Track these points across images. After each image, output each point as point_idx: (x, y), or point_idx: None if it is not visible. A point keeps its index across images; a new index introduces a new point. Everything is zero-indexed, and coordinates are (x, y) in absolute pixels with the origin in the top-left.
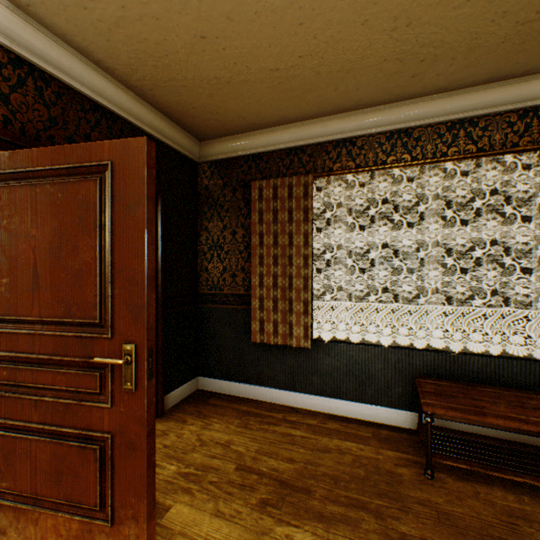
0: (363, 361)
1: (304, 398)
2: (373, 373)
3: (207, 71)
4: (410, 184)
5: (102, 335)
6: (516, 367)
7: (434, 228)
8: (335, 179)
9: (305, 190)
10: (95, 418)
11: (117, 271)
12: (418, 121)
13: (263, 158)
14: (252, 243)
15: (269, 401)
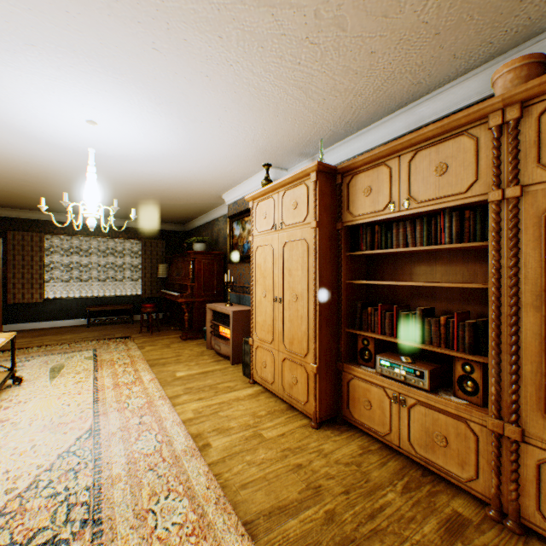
0: (69, 304)
1: (40, 324)
2: (73, 308)
3: (2, 200)
4: (88, 242)
5: None
6: (120, 299)
7: (96, 257)
8: (56, 236)
9: (42, 239)
10: None
11: None
12: None
13: (16, 220)
14: (10, 259)
15: (19, 329)
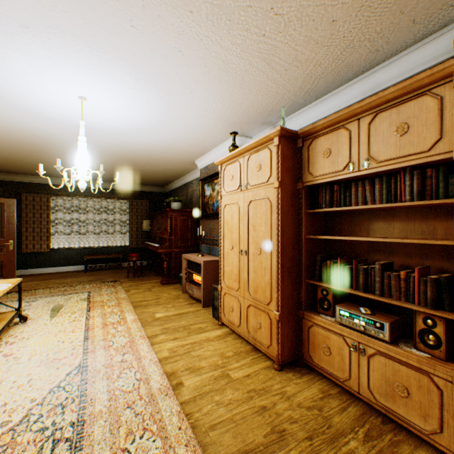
0: (70, 253)
1: (47, 269)
2: (74, 256)
3: (16, 168)
4: (86, 202)
5: (3, 239)
6: (111, 249)
7: (92, 214)
8: (60, 197)
9: (48, 199)
10: (0, 257)
11: (7, 226)
12: (87, 186)
13: (28, 184)
14: (23, 216)
15: (31, 274)
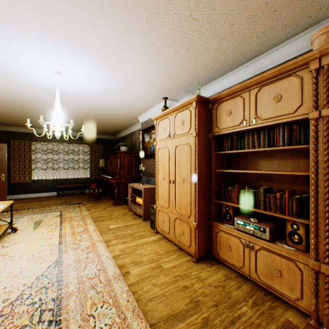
0: (46, 183)
1: (29, 195)
2: (49, 185)
3: (7, 121)
4: (58, 146)
5: None
6: (76, 180)
7: (63, 155)
8: (39, 142)
9: (30, 144)
10: None
11: (1, 163)
12: None
13: (15, 133)
14: (11, 156)
15: (17, 198)
